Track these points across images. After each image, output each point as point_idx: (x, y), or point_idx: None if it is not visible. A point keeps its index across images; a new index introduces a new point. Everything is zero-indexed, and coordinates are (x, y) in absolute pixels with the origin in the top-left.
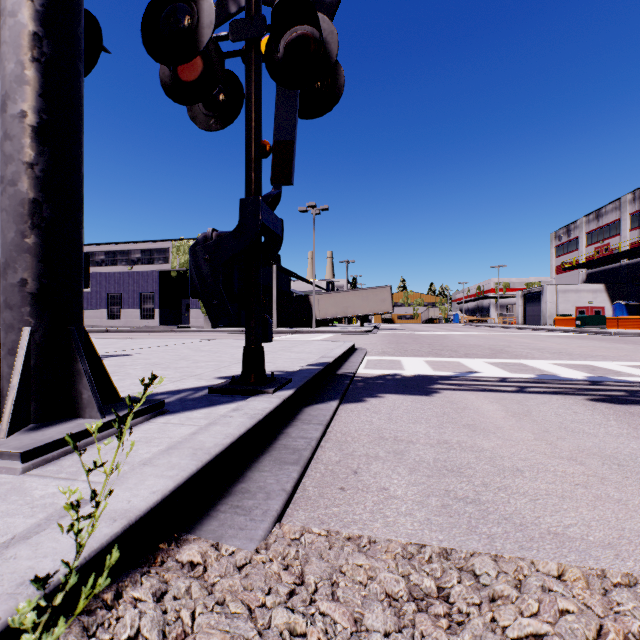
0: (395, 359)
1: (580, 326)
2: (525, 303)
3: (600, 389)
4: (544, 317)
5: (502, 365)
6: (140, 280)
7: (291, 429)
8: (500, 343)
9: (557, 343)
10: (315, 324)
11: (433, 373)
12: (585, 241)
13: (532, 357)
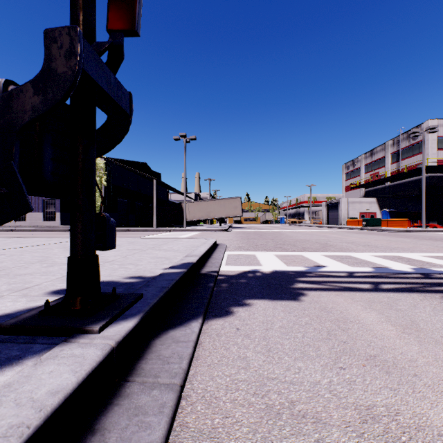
0: (250, 254)
1: (365, 225)
2: (328, 210)
3: (440, 283)
4: (340, 219)
5: (338, 258)
6: None
7: (115, 413)
8: (321, 238)
9: (359, 237)
10: (187, 224)
11: (288, 268)
12: (364, 170)
13: (353, 250)
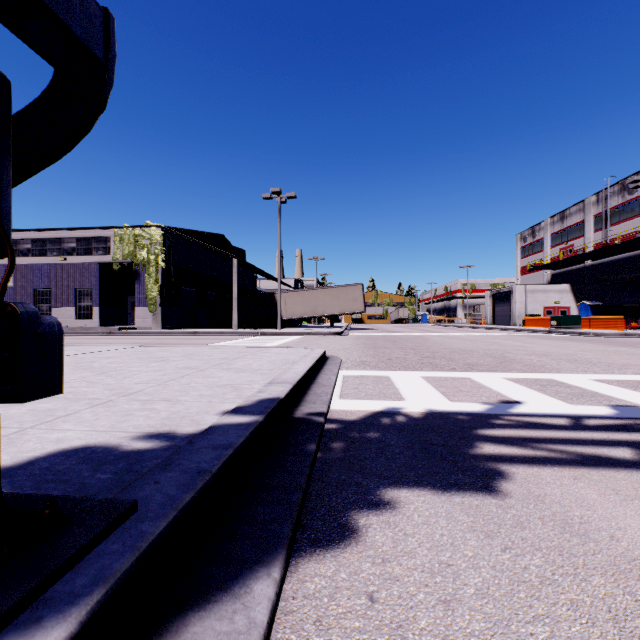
0: (382, 375)
1: (555, 326)
2: (494, 303)
3: None
4: (513, 317)
5: (536, 385)
6: (75, 273)
7: None
8: (491, 347)
9: (552, 346)
10: (283, 324)
11: (453, 407)
12: (550, 242)
13: (555, 368)
